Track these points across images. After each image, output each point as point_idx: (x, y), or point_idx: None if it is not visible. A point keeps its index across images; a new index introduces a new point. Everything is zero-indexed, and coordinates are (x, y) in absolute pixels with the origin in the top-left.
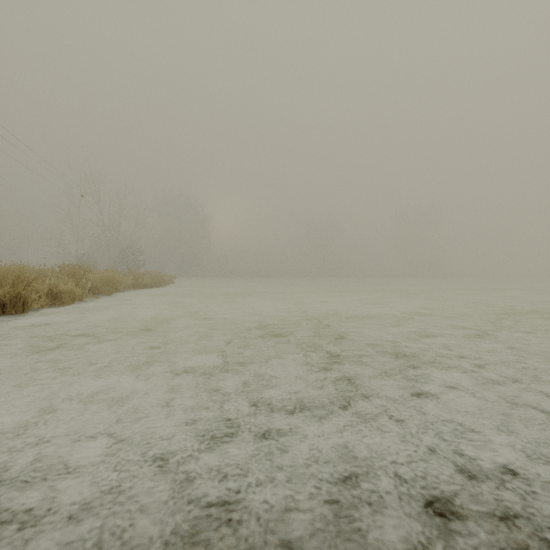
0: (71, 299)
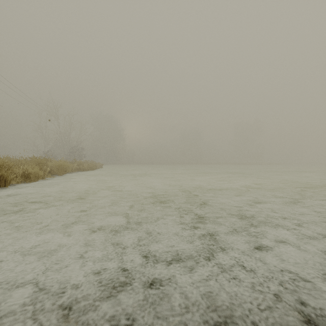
0: (37, 178)
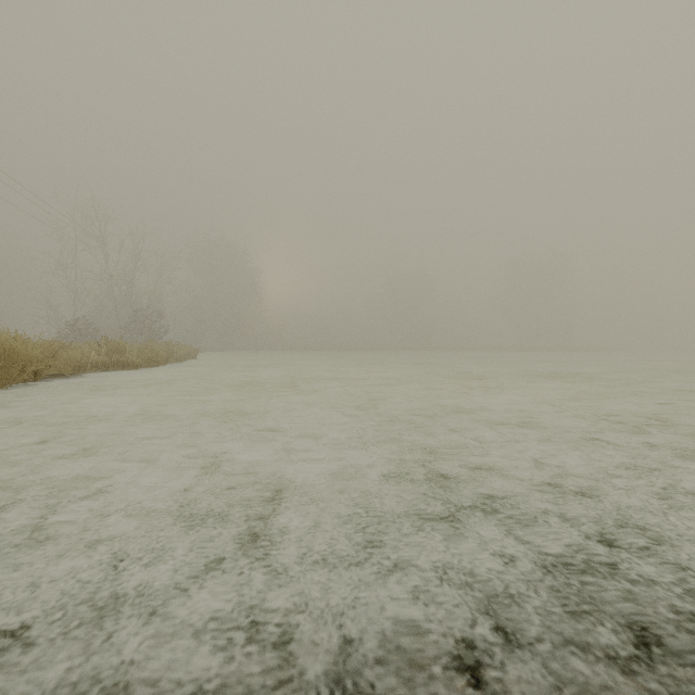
0: None
